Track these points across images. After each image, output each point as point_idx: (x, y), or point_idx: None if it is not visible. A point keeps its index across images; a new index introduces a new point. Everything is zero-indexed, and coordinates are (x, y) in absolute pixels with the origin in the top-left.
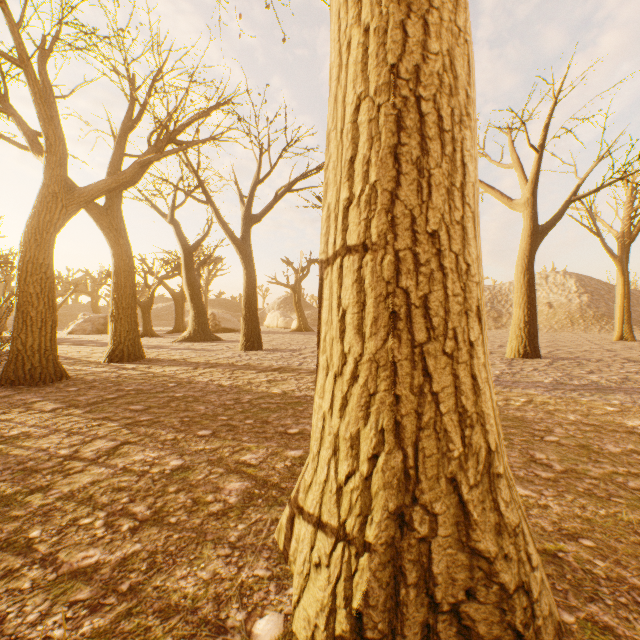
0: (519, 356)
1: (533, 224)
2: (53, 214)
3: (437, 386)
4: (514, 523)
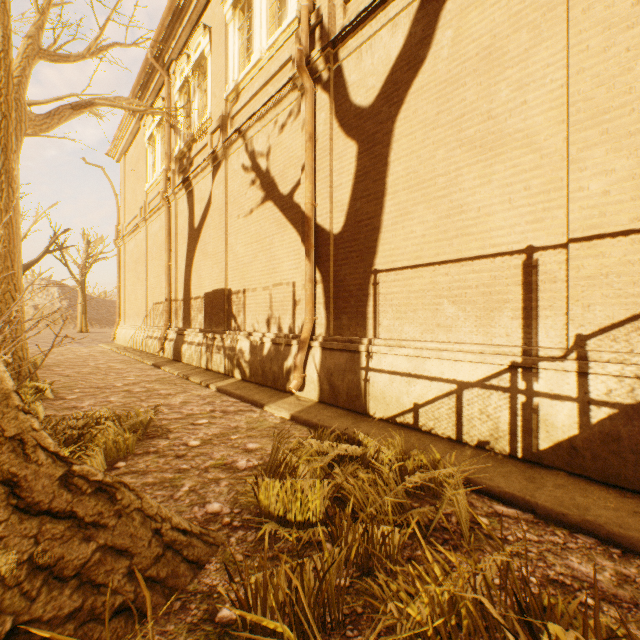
0: None
1: None
2: None
3: None
4: None
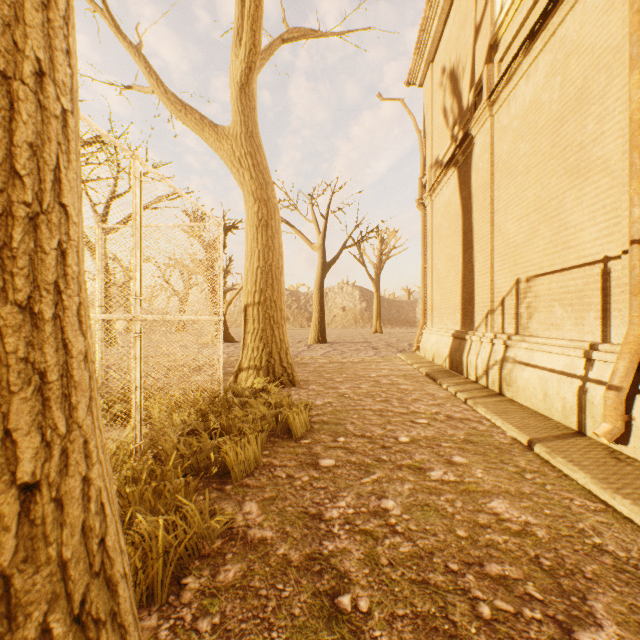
0: (316, 342)
1: (323, 261)
2: None
3: (276, 334)
4: (291, 363)
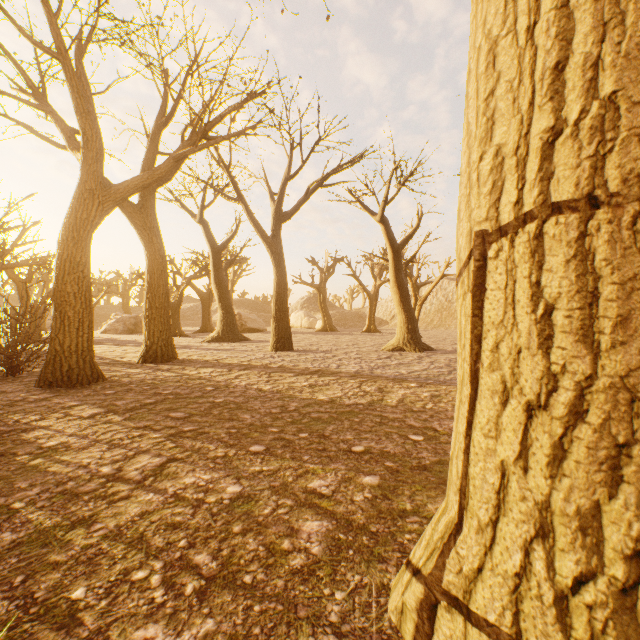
0: None
1: None
2: (90, 211)
3: None
4: None
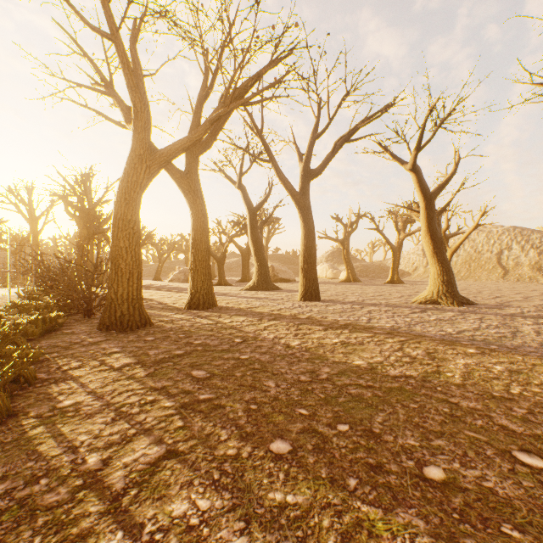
0: None
1: None
2: (139, 174)
3: None
4: None
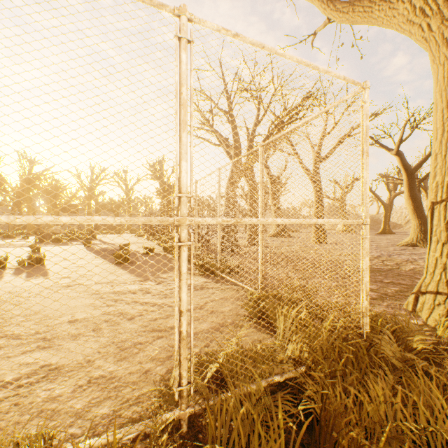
0: None
1: None
2: (237, 176)
3: None
4: None
